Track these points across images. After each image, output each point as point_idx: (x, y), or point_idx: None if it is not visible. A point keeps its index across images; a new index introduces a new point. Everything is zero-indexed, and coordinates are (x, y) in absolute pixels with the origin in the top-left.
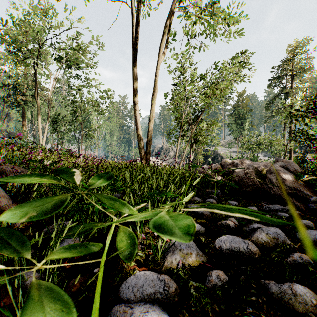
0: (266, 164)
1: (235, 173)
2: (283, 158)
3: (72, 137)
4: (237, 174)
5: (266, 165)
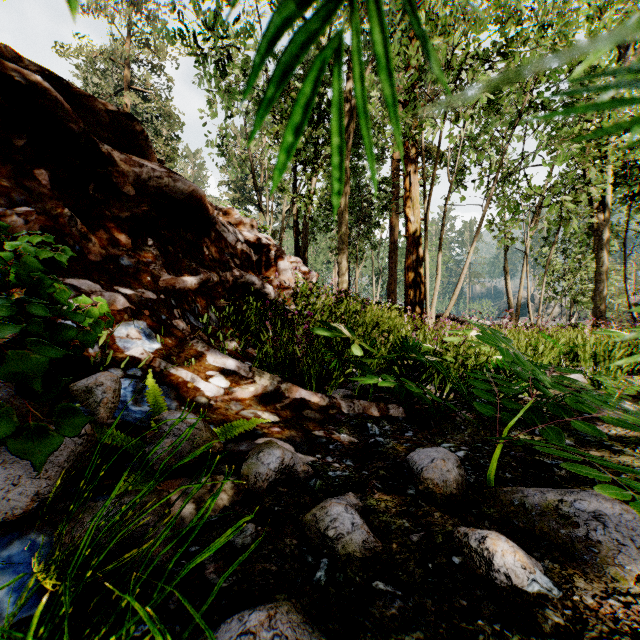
0: None
1: None
2: None
3: None
4: None
5: None
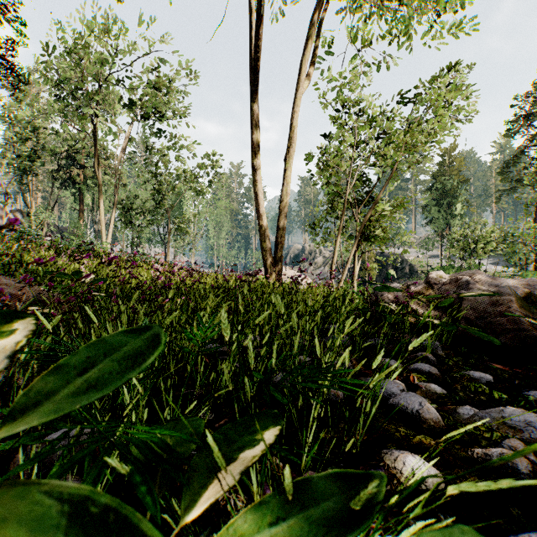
0: (532, 283)
1: (466, 301)
2: (533, 269)
3: (155, 234)
4: (472, 305)
5: (533, 285)
